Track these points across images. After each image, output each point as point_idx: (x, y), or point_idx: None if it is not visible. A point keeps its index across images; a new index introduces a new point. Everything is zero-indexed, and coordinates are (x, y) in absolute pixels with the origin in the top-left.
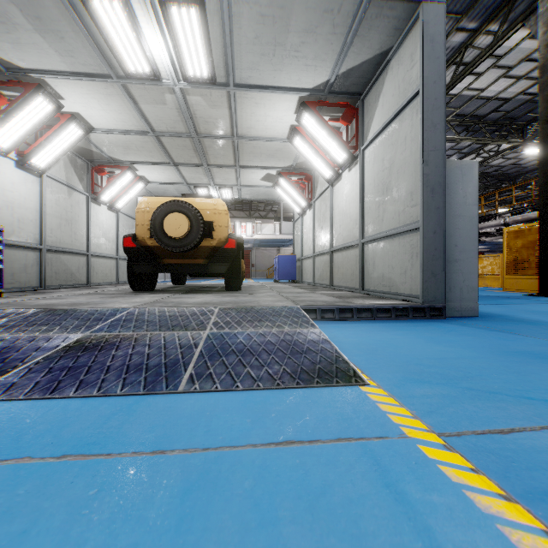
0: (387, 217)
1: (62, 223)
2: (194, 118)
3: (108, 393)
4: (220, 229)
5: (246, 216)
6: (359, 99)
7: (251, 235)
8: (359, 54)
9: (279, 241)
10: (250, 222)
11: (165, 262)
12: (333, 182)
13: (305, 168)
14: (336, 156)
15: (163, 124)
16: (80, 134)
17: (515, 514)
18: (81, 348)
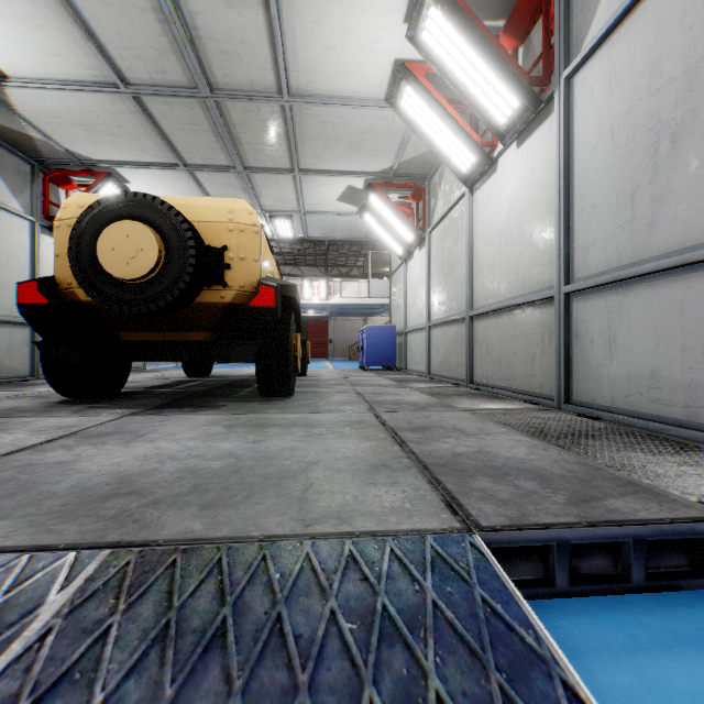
0: (675, 212)
1: None
2: (197, 42)
3: None
4: (242, 264)
5: (320, 273)
6: None
7: (326, 299)
8: None
9: (366, 308)
10: (325, 279)
11: (123, 338)
12: (474, 184)
13: (413, 173)
14: (495, 110)
15: (140, 62)
16: None
17: None
18: None
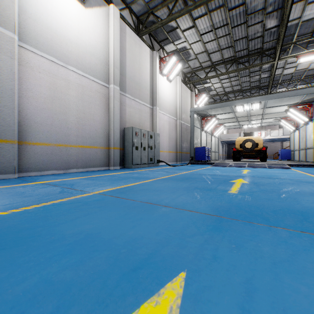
0: None
1: (208, 143)
2: (250, 113)
3: (260, 168)
4: (260, 144)
5: None
6: (312, 102)
7: (263, 137)
8: (308, 97)
9: (282, 139)
10: (263, 131)
11: (243, 154)
12: (305, 124)
13: None
14: (304, 119)
15: (240, 115)
16: (216, 122)
17: (296, 170)
18: (250, 166)
